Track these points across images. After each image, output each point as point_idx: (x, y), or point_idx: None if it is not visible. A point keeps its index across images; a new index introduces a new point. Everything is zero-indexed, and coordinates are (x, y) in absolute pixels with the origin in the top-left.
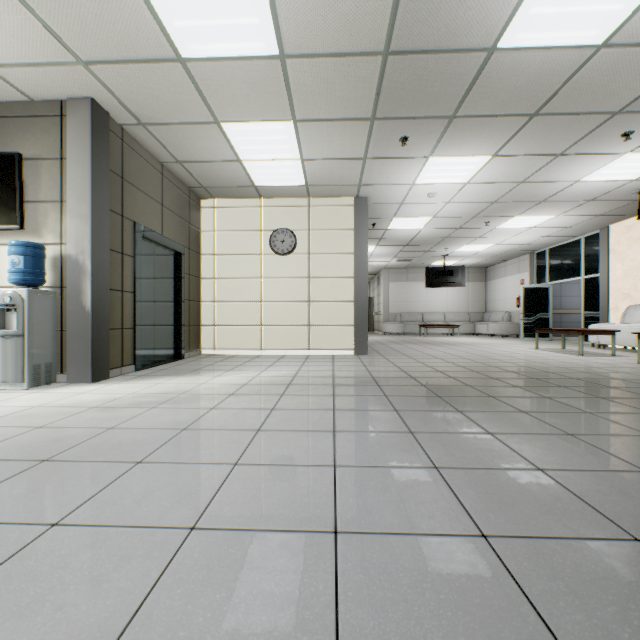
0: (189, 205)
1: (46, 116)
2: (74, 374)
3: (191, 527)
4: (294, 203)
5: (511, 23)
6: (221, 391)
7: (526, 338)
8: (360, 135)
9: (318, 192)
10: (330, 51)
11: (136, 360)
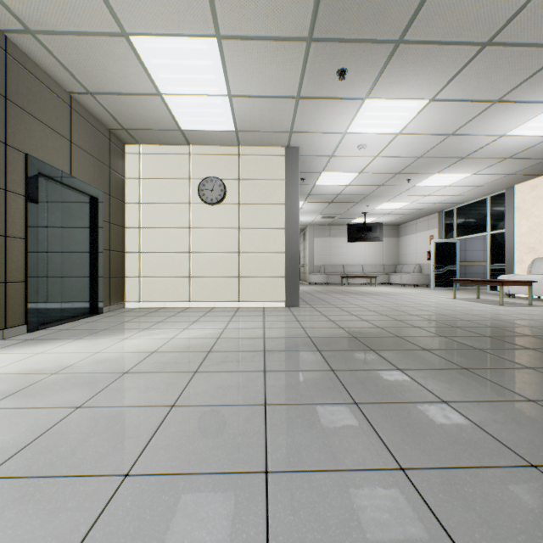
0: (109, 148)
1: None
2: None
3: None
4: (224, 151)
5: None
6: (114, 366)
7: (437, 288)
8: (294, 64)
9: (248, 140)
10: None
11: (28, 319)
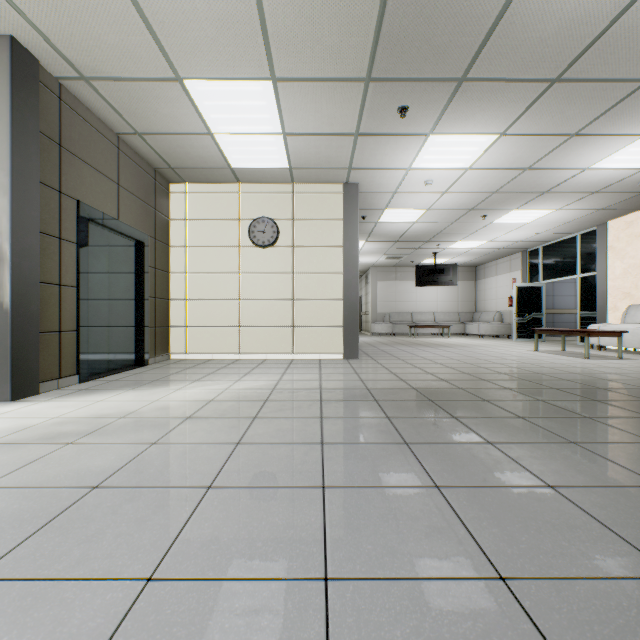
0: (155, 188)
1: None
2: None
3: None
4: (276, 189)
5: None
6: (176, 412)
7: (519, 339)
8: (352, 102)
9: (303, 177)
10: None
11: (80, 369)
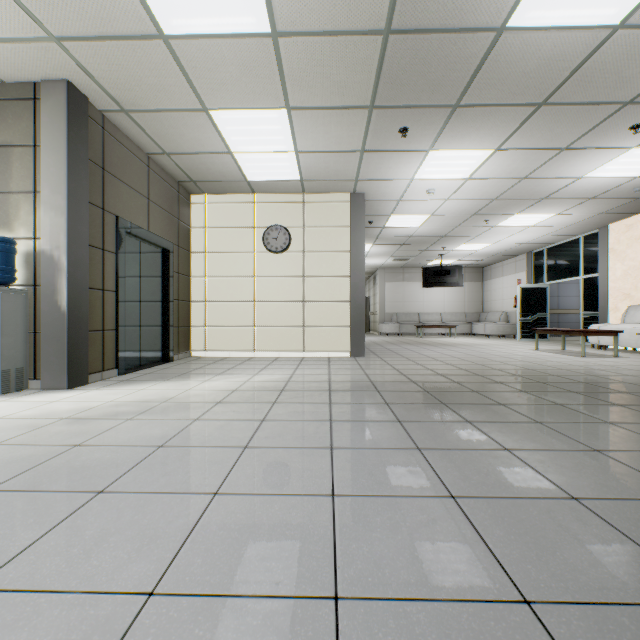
0: (178, 200)
1: (18, 99)
2: (48, 380)
3: (149, 592)
4: (288, 199)
5: None
6: (208, 398)
7: (524, 339)
8: (358, 125)
9: (313, 187)
10: (326, 29)
11: (119, 364)
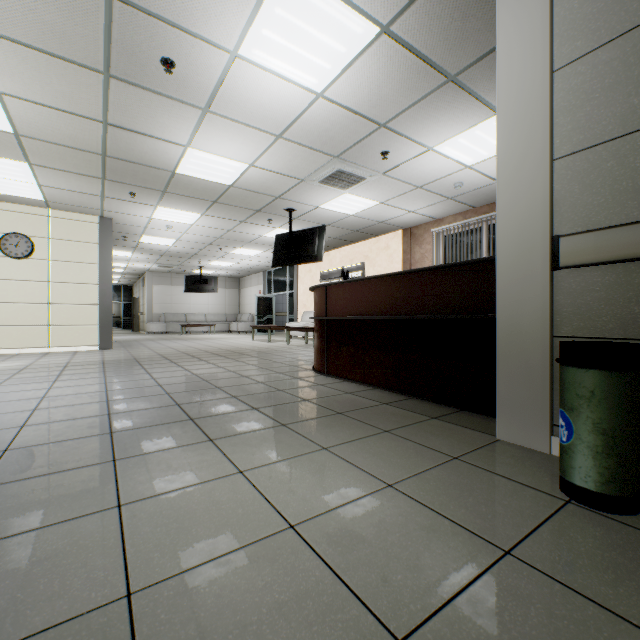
0: None
1: None
2: None
3: None
4: (32, 211)
5: (179, 167)
6: None
7: (259, 333)
8: (95, 184)
9: (60, 207)
10: (60, 143)
11: None
